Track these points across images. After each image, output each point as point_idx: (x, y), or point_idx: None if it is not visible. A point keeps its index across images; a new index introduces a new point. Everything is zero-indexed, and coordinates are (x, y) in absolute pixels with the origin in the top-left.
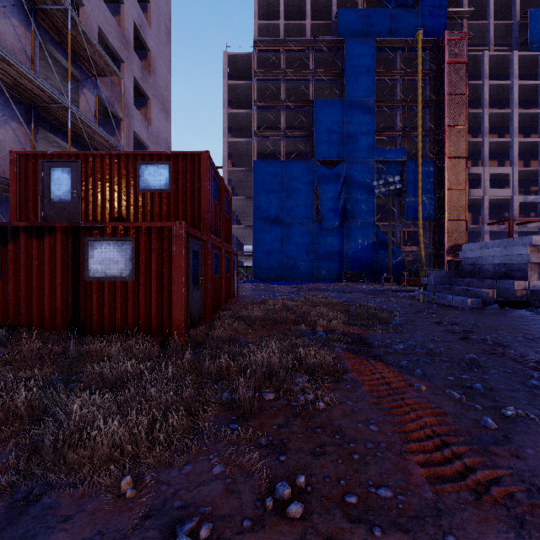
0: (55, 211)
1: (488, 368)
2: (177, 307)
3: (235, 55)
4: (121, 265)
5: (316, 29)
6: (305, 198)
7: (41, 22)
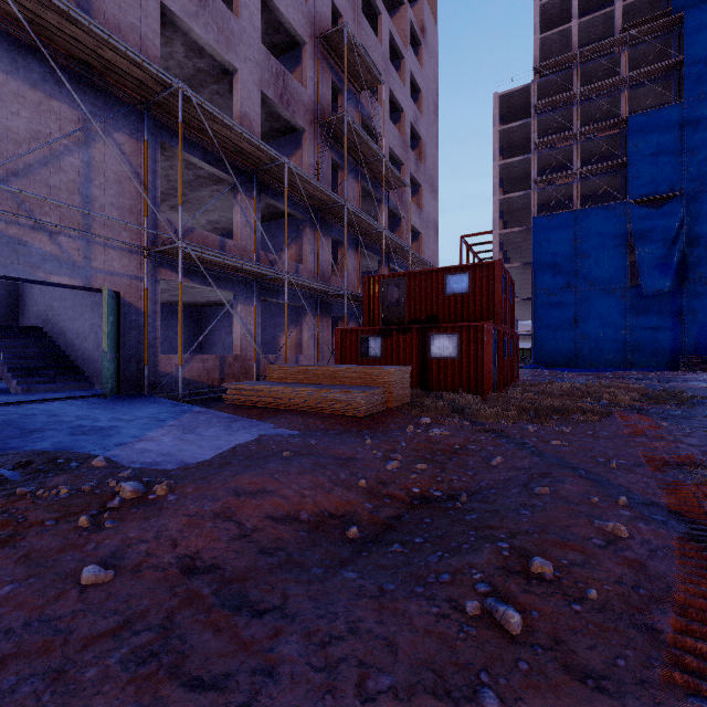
0: (390, 313)
1: None
2: (487, 377)
3: (508, 93)
4: (450, 350)
5: (633, 9)
6: (612, 256)
7: (362, 170)
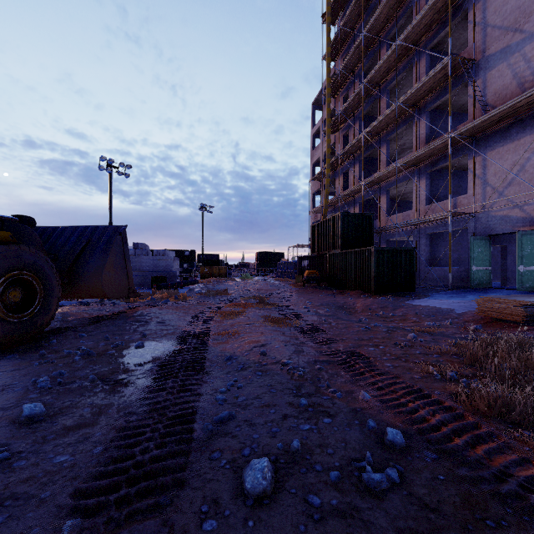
0: None
1: (247, 460)
2: None
3: None
4: None
5: None
6: None
7: None
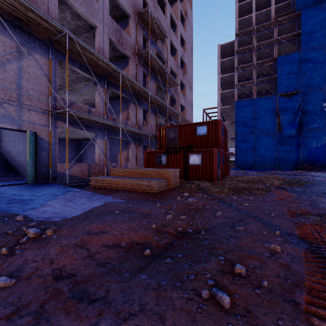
0: (170, 144)
1: None
2: (215, 173)
3: (224, 44)
4: (198, 161)
5: (279, 9)
6: (270, 119)
7: (157, 77)
